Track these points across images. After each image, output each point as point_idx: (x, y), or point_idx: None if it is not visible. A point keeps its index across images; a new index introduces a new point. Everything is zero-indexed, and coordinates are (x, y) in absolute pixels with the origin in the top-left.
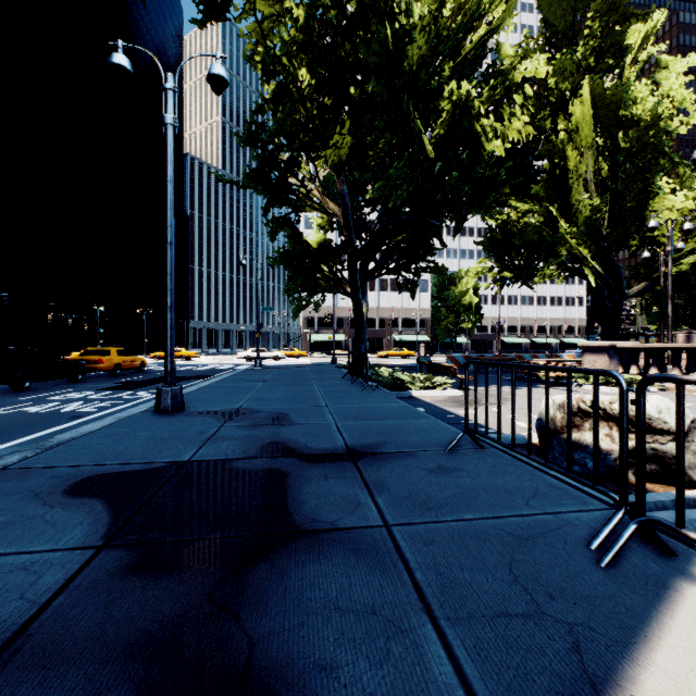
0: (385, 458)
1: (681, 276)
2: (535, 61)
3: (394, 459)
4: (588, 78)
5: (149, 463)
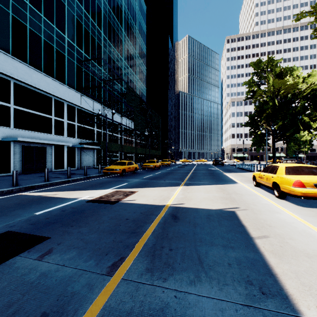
0: None
1: None
2: None
3: None
4: None
5: None
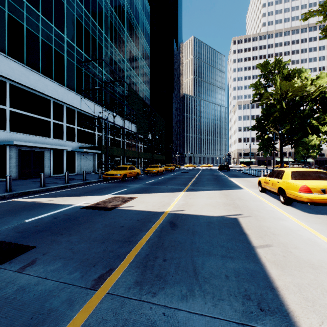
0: None
1: None
2: None
3: None
4: None
5: None
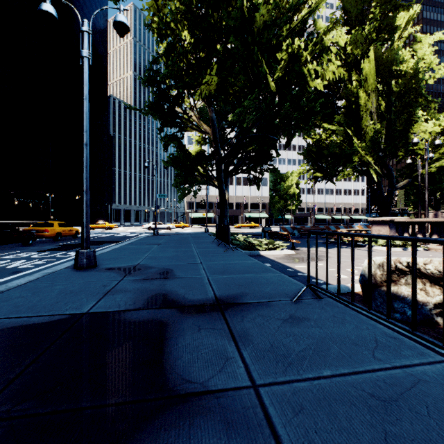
0: (246, 308)
1: (430, 175)
2: (339, 32)
3: (253, 309)
4: (373, 45)
5: (53, 316)
